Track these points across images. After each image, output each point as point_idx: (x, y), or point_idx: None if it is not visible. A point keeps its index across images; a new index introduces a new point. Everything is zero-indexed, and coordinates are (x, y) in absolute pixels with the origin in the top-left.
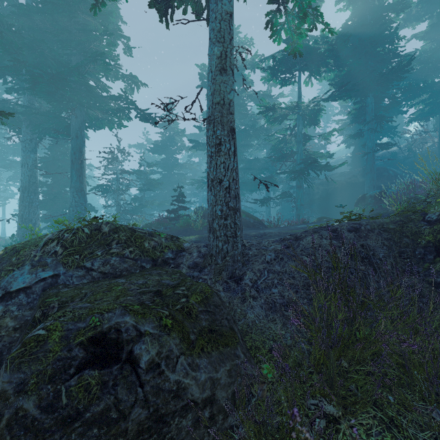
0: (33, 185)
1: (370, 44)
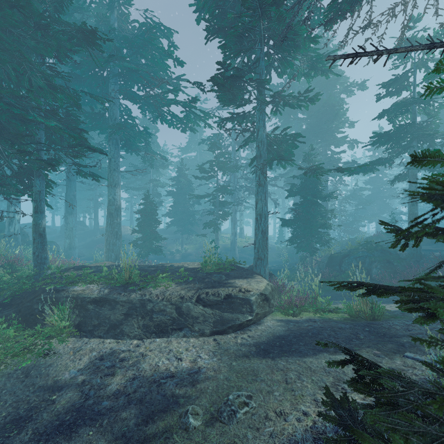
0: None
1: None
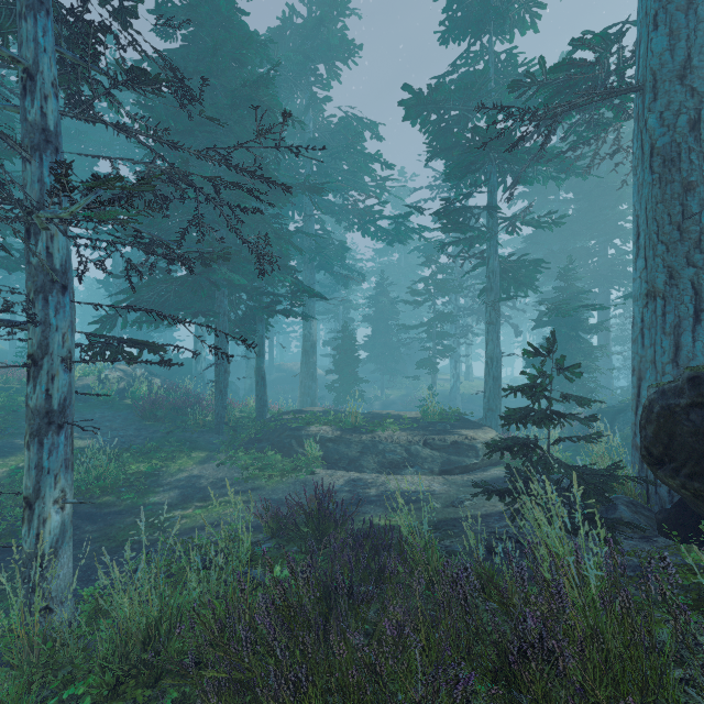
0: None
1: None
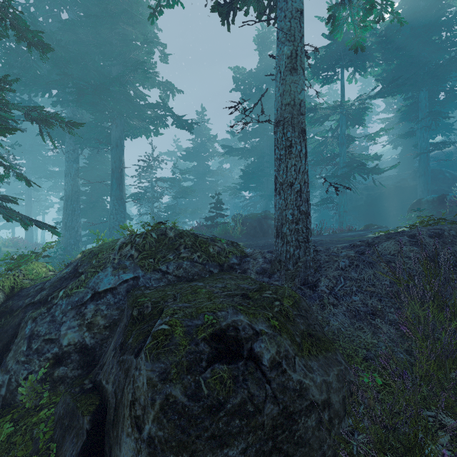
0: (75, 194)
1: (424, 33)
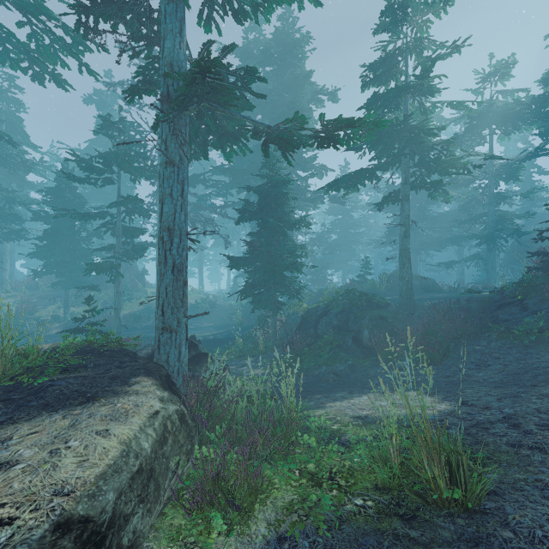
0: None
1: None
